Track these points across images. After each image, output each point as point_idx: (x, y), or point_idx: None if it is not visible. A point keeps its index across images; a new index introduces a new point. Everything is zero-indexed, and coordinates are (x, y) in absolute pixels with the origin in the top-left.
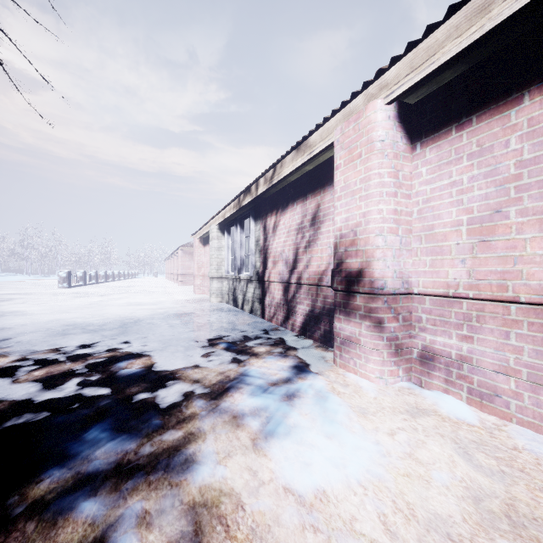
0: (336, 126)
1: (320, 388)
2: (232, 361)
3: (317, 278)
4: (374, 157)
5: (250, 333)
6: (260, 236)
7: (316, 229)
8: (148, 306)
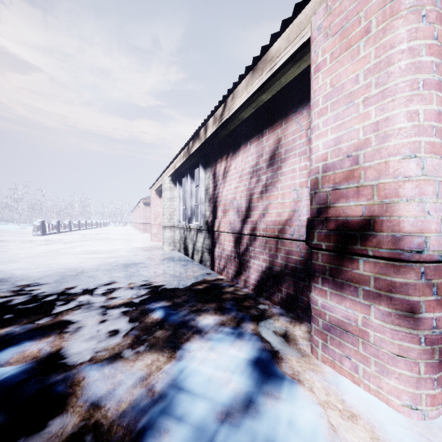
0: (313, 14)
1: (311, 435)
2: (167, 345)
3: (277, 229)
4: (400, 22)
5: (197, 292)
6: (209, 184)
7: (275, 169)
8: (102, 254)
